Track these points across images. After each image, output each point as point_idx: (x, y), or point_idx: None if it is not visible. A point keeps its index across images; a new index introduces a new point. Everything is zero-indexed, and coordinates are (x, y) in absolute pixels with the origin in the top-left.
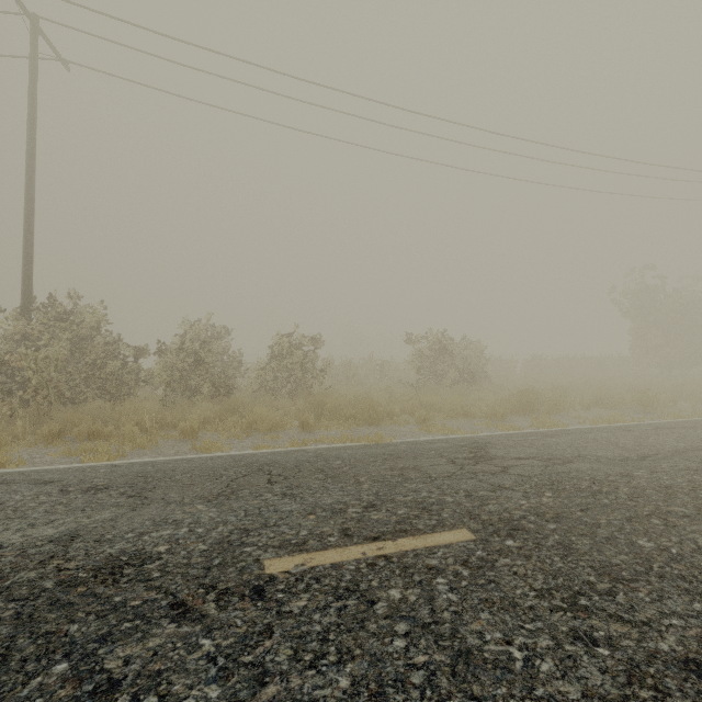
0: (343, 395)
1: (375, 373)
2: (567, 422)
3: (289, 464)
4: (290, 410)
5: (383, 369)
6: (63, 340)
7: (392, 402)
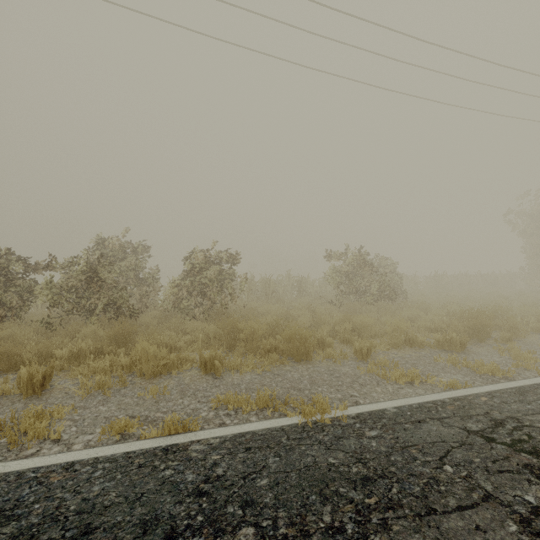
0: (263, 312)
1: (293, 289)
2: None
3: None
4: (198, 336)
5: (301, 285)
6: None
7: (316, 323)
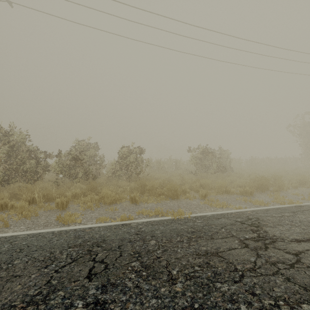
0: (156, 178)
1: (172, 166)
2: (292, 198)
3: (113, 244)
4: (126, 188)
5: (177, 164)
6: (0, 149)
7: (183, 183)
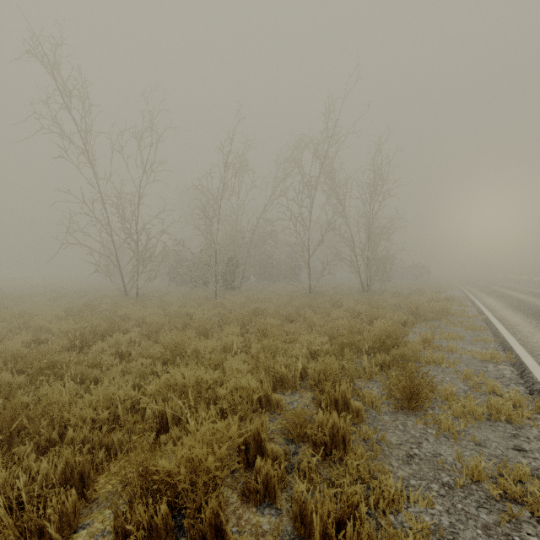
0: None
1: None
2: None
3: None
4: None
5: None
6: None
7: None
